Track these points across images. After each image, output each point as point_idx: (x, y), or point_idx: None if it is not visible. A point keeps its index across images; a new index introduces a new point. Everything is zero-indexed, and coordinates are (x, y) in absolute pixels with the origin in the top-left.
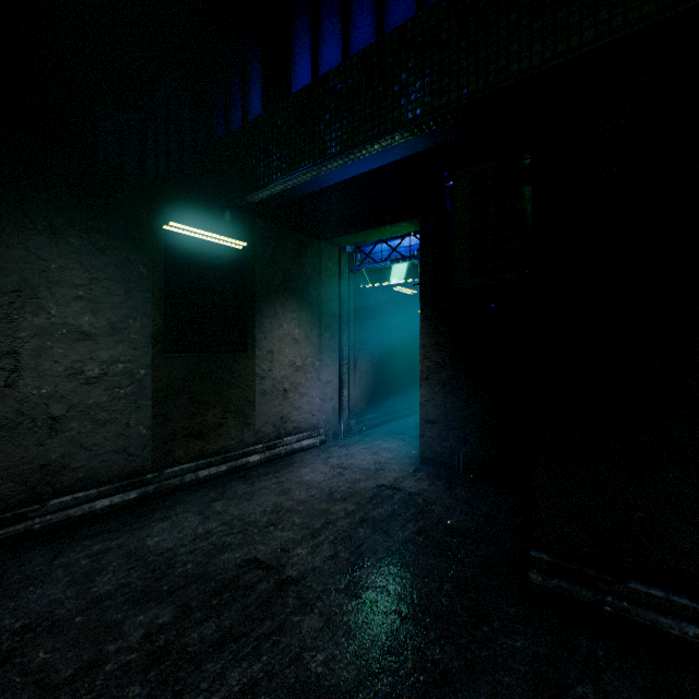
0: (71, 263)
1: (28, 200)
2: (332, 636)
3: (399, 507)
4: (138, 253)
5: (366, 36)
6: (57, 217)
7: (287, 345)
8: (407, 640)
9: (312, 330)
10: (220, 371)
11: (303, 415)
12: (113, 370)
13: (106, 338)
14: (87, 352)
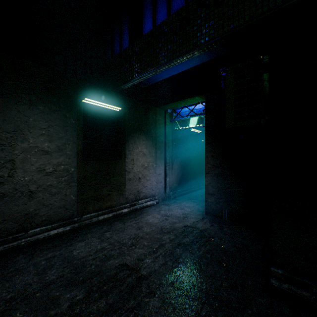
0: (39, 118)
1: (19, 88)
2: (165, 312)
3: (196, 237)
4: (70, 113)
5: (179, 4)
6: (32, 96)
7: (140, 157)
8: (206, 316)
9: (152, 149)
10: (109, 169)
11: (147, 190)
12: (58, 169)
13: (55, 153)
14: (47, 160)
